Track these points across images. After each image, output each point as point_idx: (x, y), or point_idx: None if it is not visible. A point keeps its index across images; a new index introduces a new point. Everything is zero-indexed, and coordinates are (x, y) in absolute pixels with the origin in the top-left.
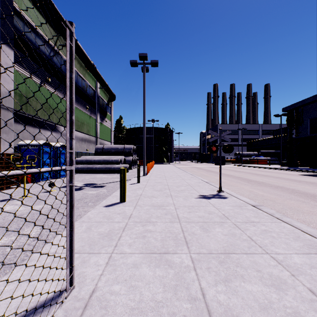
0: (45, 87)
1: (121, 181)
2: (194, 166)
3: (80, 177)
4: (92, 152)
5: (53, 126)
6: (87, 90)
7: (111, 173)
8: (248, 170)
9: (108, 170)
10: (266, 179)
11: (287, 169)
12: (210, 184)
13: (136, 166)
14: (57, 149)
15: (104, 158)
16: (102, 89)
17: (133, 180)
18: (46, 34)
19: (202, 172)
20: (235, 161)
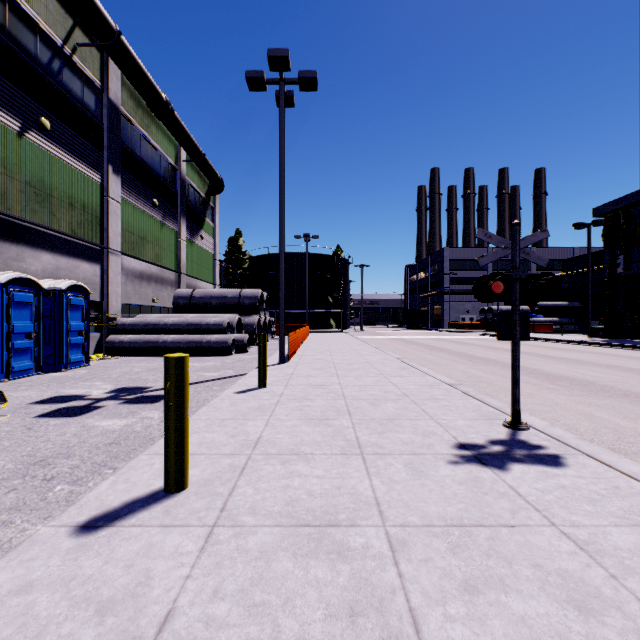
0: (36, 142)
1: (168, 409)
2: (397, 337)
3: (122, 365)
4: (167, 306)
5: (61, 239)
6: (155, 163)
7: (204, 355)
8: (521, 346)
9: (197, 348)
10: (588, 370)
11: (610, 345)
12: (463, 391)
13: (270, 336)
14: (58, 297)
15: (189, 320)
16: (193, 165)
17: (252, 376)
18: (38, 10)
19: (419, 351)
20: (481, 325)
